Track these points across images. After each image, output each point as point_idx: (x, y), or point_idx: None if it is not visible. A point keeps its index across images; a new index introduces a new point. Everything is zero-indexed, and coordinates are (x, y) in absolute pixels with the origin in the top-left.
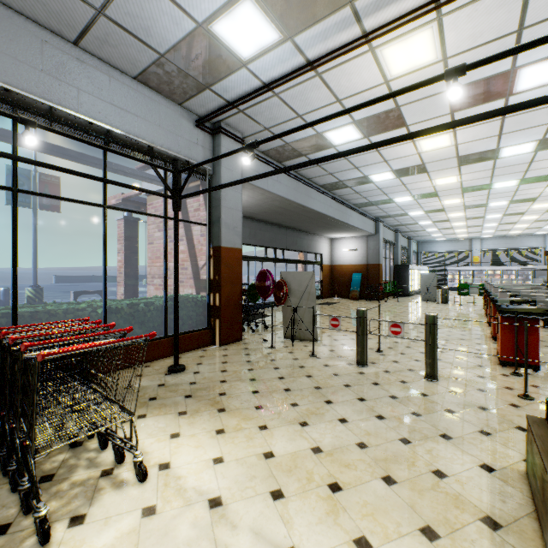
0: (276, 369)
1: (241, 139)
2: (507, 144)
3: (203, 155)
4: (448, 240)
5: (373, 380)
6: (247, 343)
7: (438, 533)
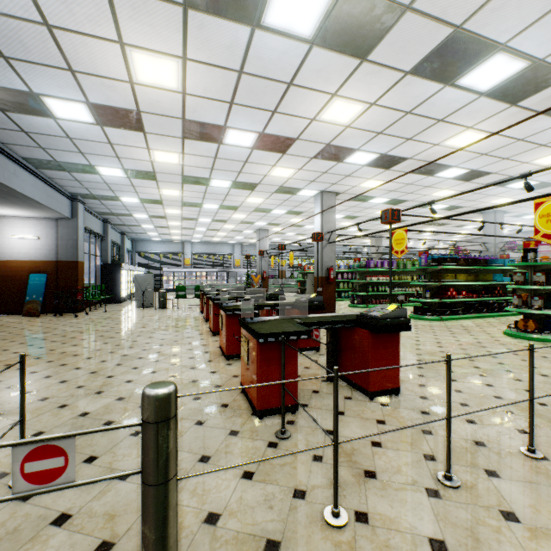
0: None
1: None
2: (234, 124)
3: None
4: (164, 241)
5: None
6: None
7: None
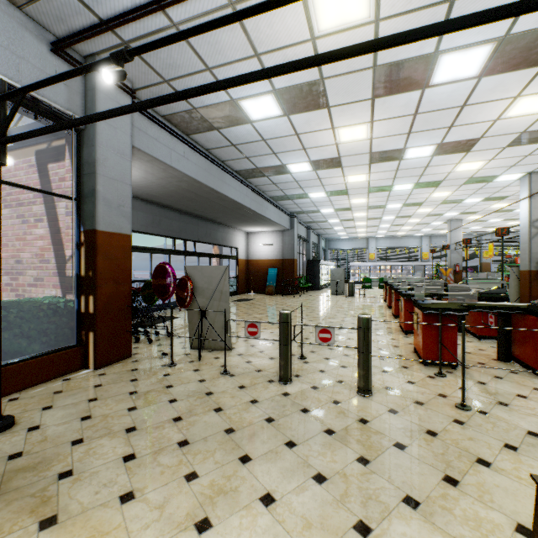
0: (173, 402)
1: (129, 88)
2: (413, 144)
3: (67, 97)
4: (350, 238)
5: (302, 405)
6: (139, 361)
7: None
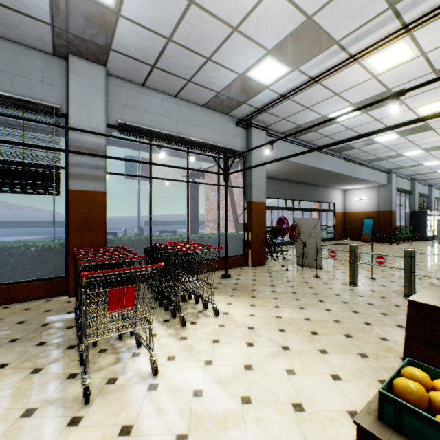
0: (288, 282)
1: (265, 128)
2: None
3: (240, 143)
4: None
5: (359, 294)
6: (270, 267)
7: (368, 356)
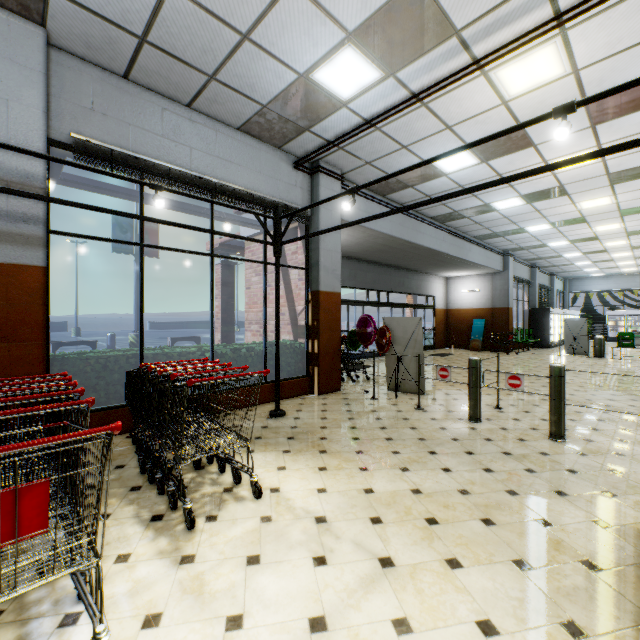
0: (378, 419)
1: (340, 176)
2: None
3: (301, 197)
4: (608, 275)
5: (486, 436)
6: (347, 394)
7: (531, 566)
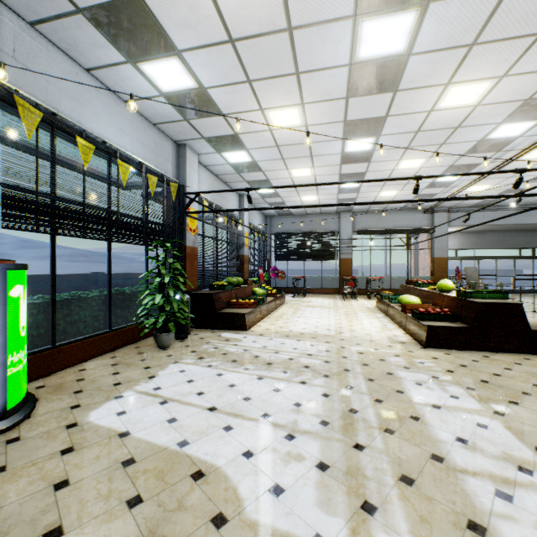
0: None
1: (446, 210)
2: None
3: (426, 223)
4: None
5: None
6: None
7: None
